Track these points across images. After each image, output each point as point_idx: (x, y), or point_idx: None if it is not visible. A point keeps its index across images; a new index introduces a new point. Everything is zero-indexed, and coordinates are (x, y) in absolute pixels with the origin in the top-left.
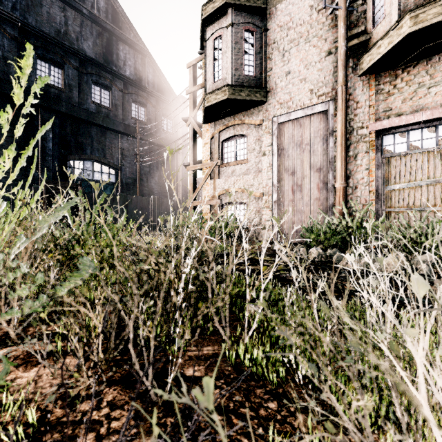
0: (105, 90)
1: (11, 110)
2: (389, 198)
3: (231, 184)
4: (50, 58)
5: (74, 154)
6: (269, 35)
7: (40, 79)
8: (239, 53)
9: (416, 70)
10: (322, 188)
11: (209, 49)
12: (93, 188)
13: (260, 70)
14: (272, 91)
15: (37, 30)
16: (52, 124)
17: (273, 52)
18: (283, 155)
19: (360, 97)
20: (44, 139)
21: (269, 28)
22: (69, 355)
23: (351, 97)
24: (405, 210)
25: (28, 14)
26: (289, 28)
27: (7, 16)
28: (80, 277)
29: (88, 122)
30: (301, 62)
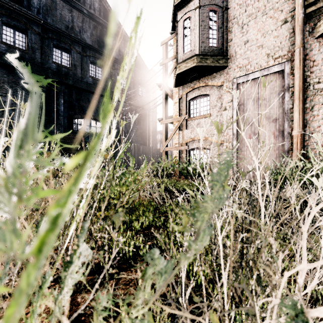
0: (98, 68)
1: None
2: None
3: (197, 134)
4: (62, 46)
5: (78, 114)
6: (229, 13)
7: None
8: (205, 29)
9: None
10: (277, 136)
11: (180, 28)
12: (90, 139)
13: (221, 41)
14: (232, 58)
15: (53, 27)
16: (63, 93)
17: (233, 26)
18: (241, 109)
19: (316, 56)
20: (58, 104)
21: (229, 7)
22: None
23: (307, 57)
24: None
25: (47, 16)
26: (247, 5)
27: (34, 18)
28: None
29: (87, 91)
30: (258, 32)
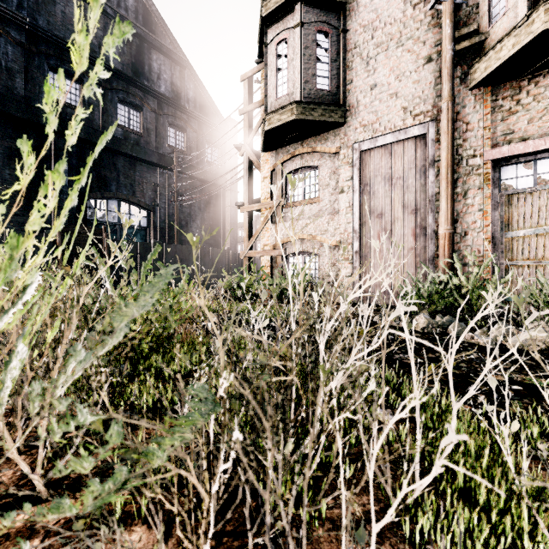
0: (134, 111)
1: (64, 82)
2: (510, 248)
3: (298, 230)
4: (66, 70)
5: (96, 191)
6: (349, 38)
7: (118, 26)
8: (310, 61)
9: (548, 80)
10: (418, 235)
11: (271, 56)
12: (119, 235)
13: (336, 82)
14: (352, 110)
15: (49, 34)
16: (68, 153)
17: (353, 59)
18: (367, 191)
19: (471, 117)
20: None
21: (349, 29)
22: (135, 523)
23: (459, 117)
24: (531, 263)
25: (38, 14)
26: (375, 28)
27: (11, 16)
28: (190, 425)
29: (113, 151)
30: (391, 72)
